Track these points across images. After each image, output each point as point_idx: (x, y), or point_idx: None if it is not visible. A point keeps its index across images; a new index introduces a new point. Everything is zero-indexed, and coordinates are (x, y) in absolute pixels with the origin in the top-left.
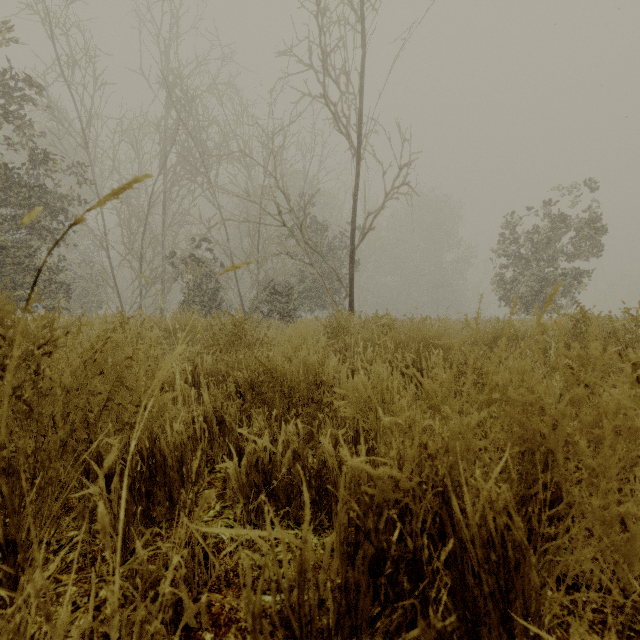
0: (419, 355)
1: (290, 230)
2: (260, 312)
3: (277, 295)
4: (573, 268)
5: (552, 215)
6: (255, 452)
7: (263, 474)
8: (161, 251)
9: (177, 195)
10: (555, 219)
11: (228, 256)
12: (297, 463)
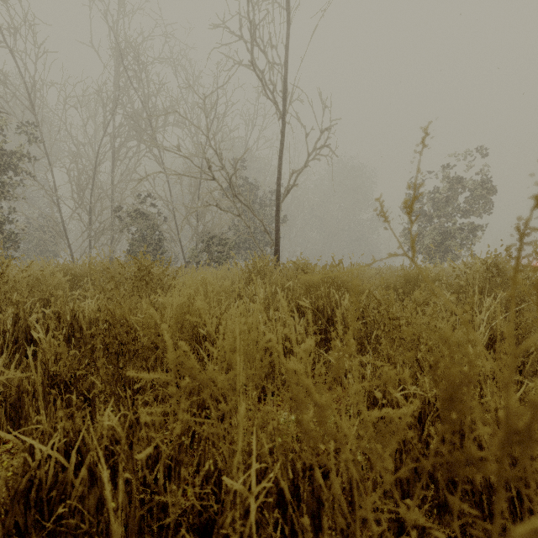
0: (330, 300)
1: (219, 184)
2: (199, 261)
3: (214, 246)
4: (469, 223)
5: (452, 177)
6: (30, 469)
7: (36, 510)
8: (109, 205)
9: (125, 156)
10: (454, 181)
11: (170, 211)
12: (93, 491)
